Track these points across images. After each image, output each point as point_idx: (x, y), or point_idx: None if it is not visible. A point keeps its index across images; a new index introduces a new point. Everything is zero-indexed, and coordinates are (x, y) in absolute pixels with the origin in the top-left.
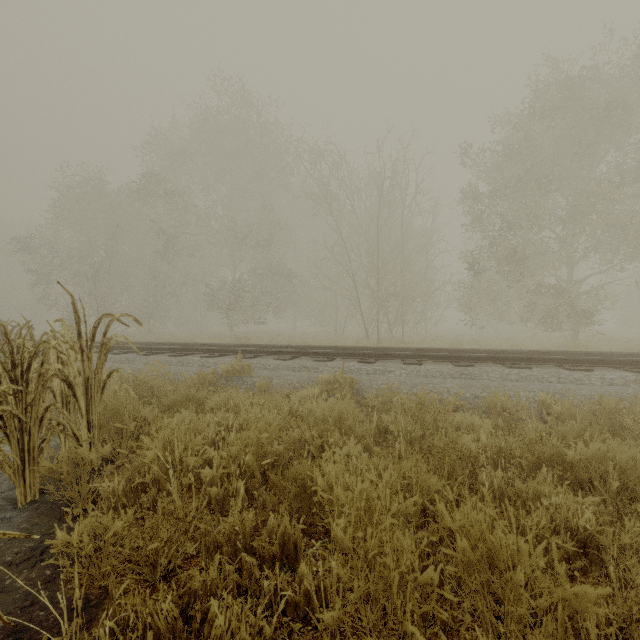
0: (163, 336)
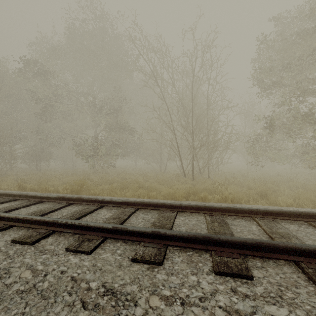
0: (36, 174)
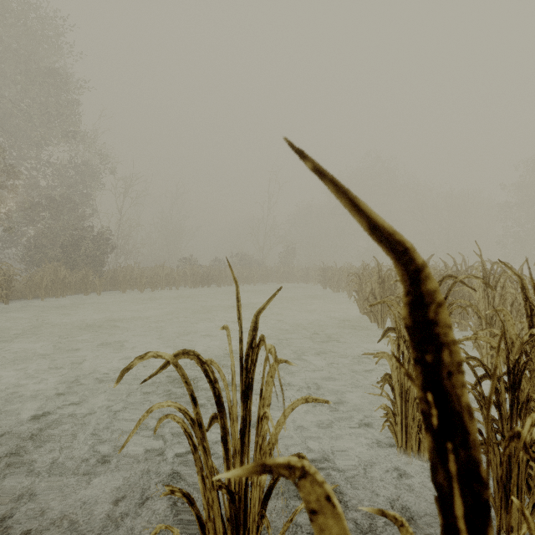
0: None
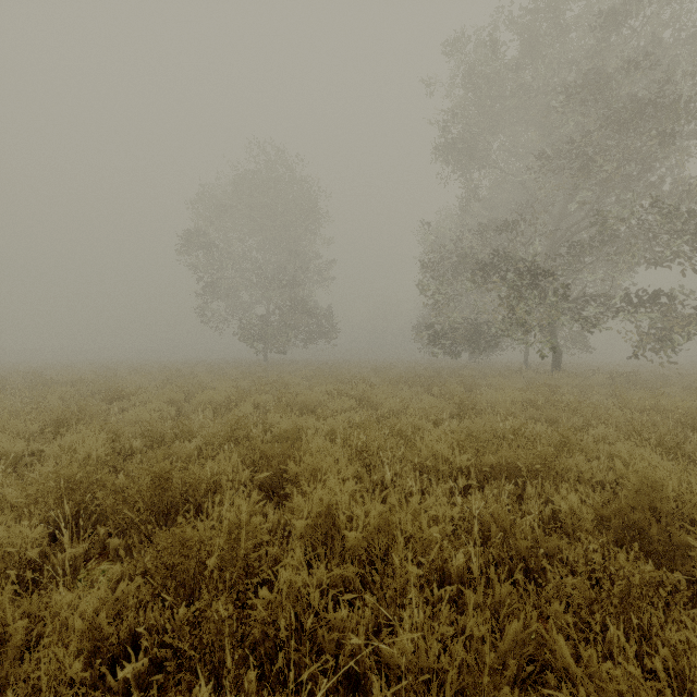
0: None
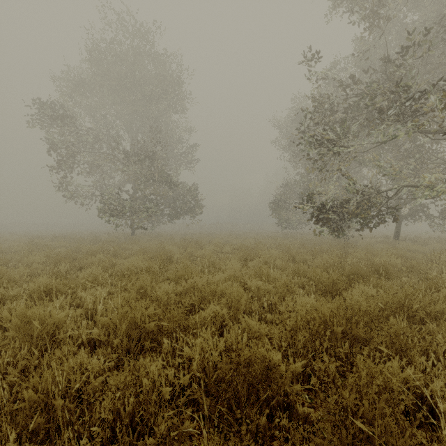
0: None
